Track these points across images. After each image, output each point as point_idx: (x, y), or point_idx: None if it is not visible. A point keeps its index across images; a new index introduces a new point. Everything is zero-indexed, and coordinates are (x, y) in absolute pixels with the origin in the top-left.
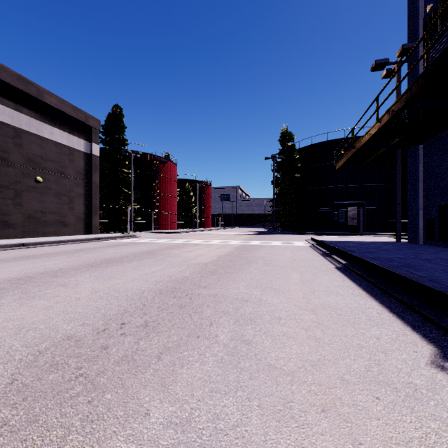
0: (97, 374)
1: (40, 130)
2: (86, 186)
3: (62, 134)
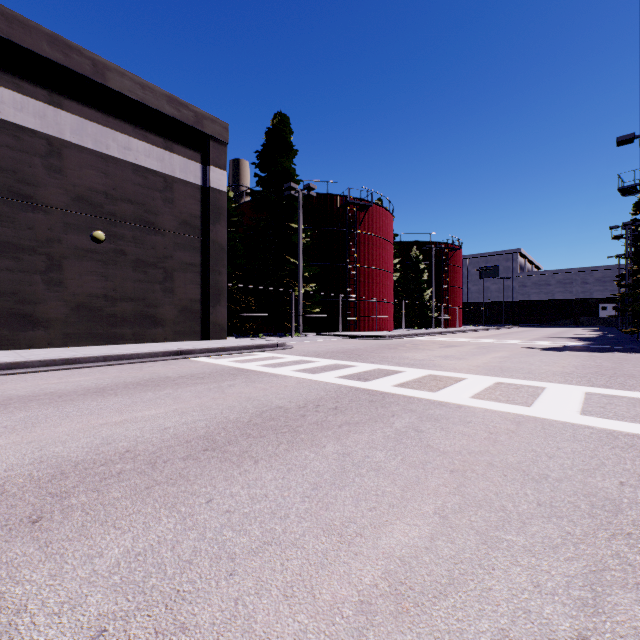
0: None
1: (102, 143)
2: (200, 249)
3: (150, 150)
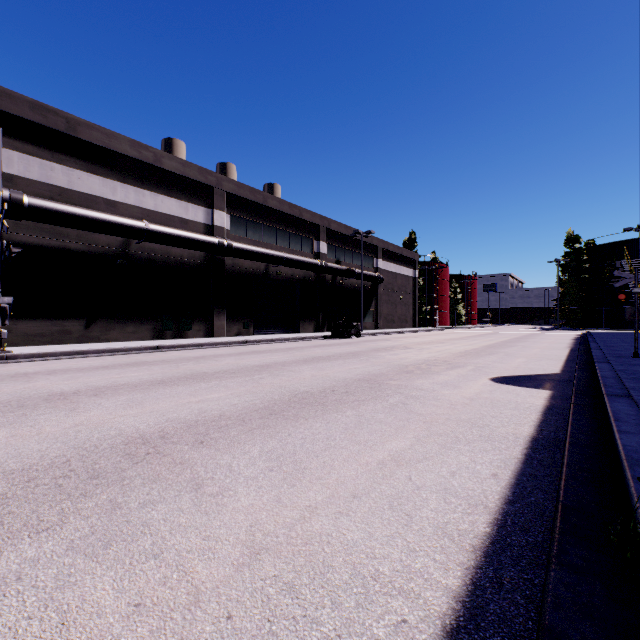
0: (524, 338)
1: (400, 271)
2: (412, 298)
3: (406, 269)
